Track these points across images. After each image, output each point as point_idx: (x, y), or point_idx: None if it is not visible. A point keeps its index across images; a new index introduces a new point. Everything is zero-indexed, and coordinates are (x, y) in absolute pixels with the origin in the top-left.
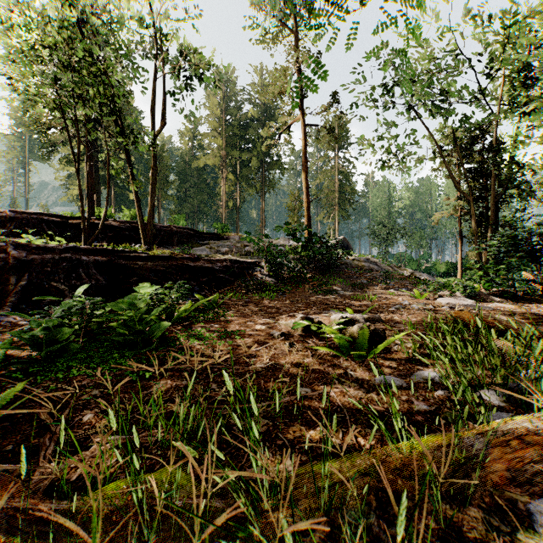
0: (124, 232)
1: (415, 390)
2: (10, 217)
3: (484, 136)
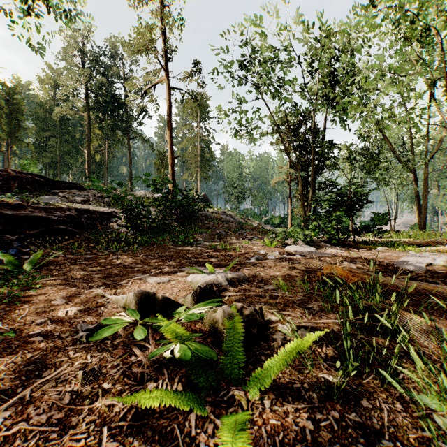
0: None
1: None
2: None
3: (306, 122)
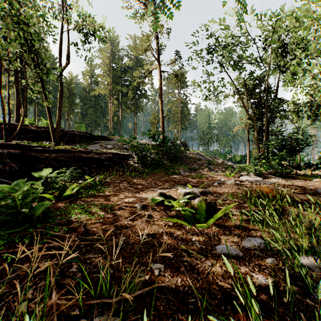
0: (40, 134)
1: (249, 259)
2: None
3: (261, 84)
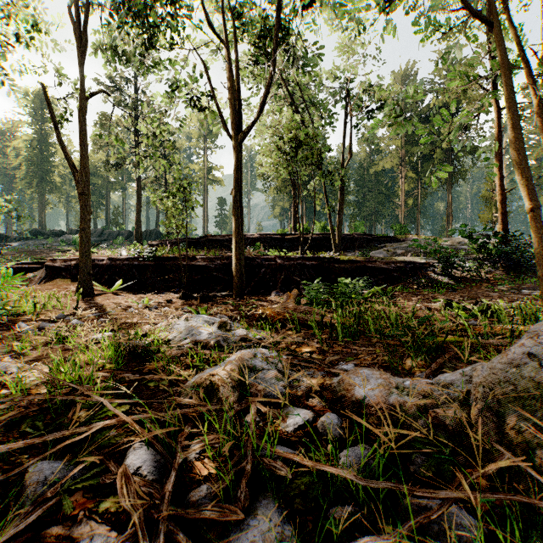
0: (319, 242)
1: None
2: (257, 238)
3: None
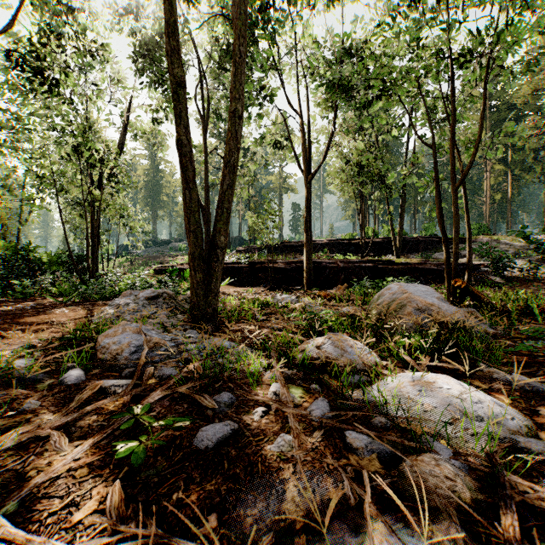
0: (383, 245)
1: None
2: (326, 243)
3: None
